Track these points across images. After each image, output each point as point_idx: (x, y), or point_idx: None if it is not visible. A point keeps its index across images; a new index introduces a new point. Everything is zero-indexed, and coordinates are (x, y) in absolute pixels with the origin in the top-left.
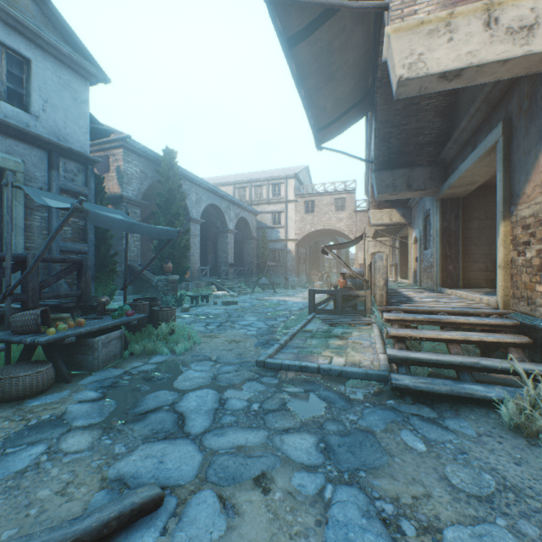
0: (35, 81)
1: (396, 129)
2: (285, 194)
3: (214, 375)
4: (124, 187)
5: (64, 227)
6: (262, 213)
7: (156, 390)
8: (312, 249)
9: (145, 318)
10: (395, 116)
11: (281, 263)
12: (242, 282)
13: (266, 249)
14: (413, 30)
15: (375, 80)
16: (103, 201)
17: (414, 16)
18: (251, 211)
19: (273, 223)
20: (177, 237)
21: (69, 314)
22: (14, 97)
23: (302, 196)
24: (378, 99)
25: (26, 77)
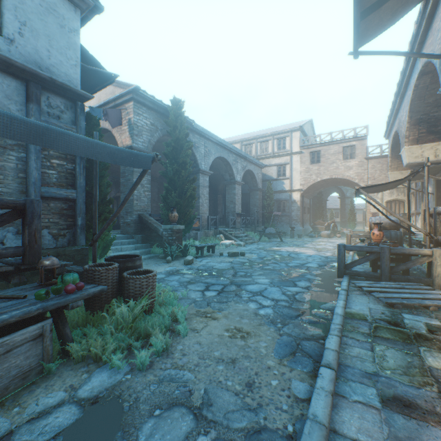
0: None
1: None
2: (290, 146)
3: None
4: (134, 139)
5: (48, 170)
6: (267, 167)
7: None
8: (316, 199)
9: (109, 289)
10: None
11: (286, 213)
12: (249, 231)
13: (271, 199)
14: None
15: None
16: None
17: None
18: (256, 164)
19: (278, 176)
20: (183, 186)
21: None
22: None
23: (307, 147)
24: None
25: None
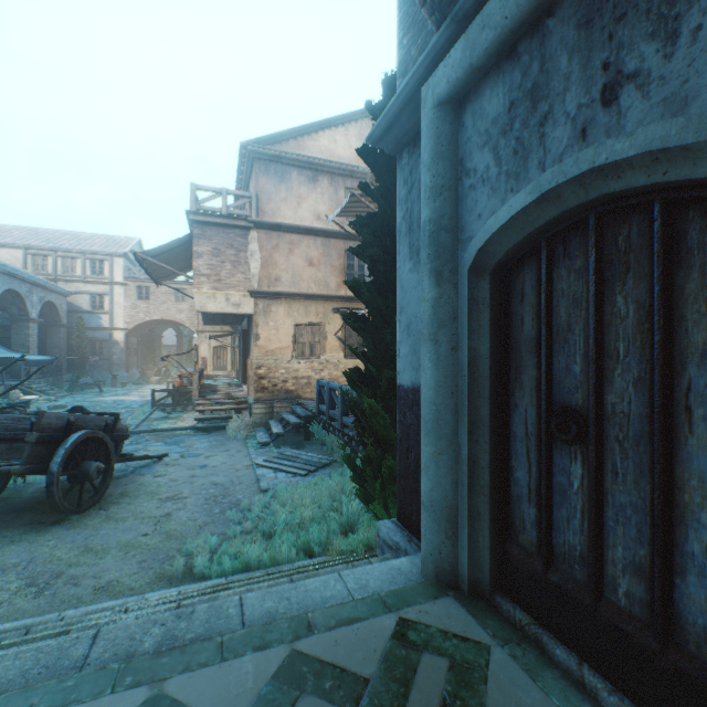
0: None
1: None
2: (112, 274)
3: None
4: None
5: None
6: (76, 293)
7: None
8: (147, 337)
9: None
10: None
11: (105, 356)
12: (51, 382)
13: (84, 340)
14: (203, 294)
15: None
16: None
17: (203, 289)
18: (61, 292)
19: (94, 307)
20: None
21: None
22: None
23: (135, 280)
24: None
25: None
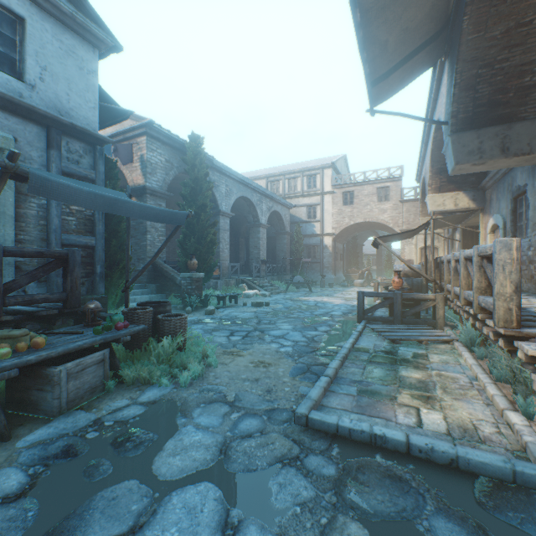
0: (31, 44)
1: (488, 70)
2: (321, 185)
3: (225, 441)
4: (148, 177)
5: (67, 217)
6: (296, 207)
7: (118, 480)
8: (350, 244)
9: (146, 330)
10: (488, 49)
11: (316, 260)
12: (275, 280)
13: (300, 244)
14: None
15: (459, 0)
16: (116, 188)
17: None
18: (284, 204)
19: (308, 217)
20: (203, 231)
21: (26, 330)
22: (5, 62)
23: (340, 187)
24: (464, 24)
25: (20, 39)
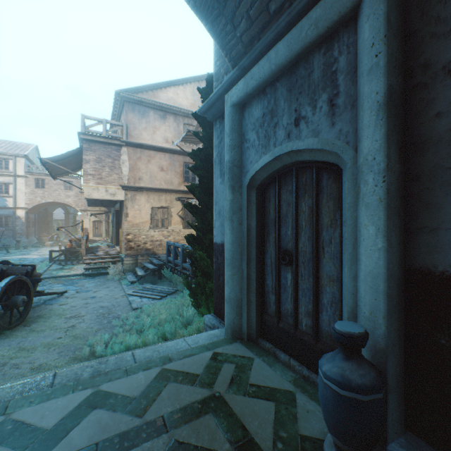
0: None
1: None
2: (15, 169)
3: None
4: None
5: None
6: None
7: None
8: (42, 214)
9: None
10: None
11: (10, 227)
12: None
13: None
14: (90, 187)
15: None
16: None
17: (90, 183)
18: None
19: (0, 192)
20: None
21: None
22: None
23: (34, 174)
24: None
25: None
